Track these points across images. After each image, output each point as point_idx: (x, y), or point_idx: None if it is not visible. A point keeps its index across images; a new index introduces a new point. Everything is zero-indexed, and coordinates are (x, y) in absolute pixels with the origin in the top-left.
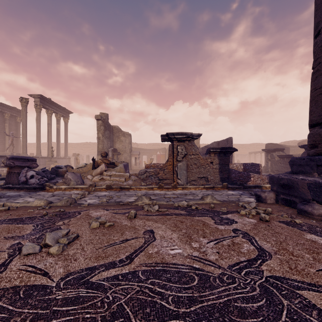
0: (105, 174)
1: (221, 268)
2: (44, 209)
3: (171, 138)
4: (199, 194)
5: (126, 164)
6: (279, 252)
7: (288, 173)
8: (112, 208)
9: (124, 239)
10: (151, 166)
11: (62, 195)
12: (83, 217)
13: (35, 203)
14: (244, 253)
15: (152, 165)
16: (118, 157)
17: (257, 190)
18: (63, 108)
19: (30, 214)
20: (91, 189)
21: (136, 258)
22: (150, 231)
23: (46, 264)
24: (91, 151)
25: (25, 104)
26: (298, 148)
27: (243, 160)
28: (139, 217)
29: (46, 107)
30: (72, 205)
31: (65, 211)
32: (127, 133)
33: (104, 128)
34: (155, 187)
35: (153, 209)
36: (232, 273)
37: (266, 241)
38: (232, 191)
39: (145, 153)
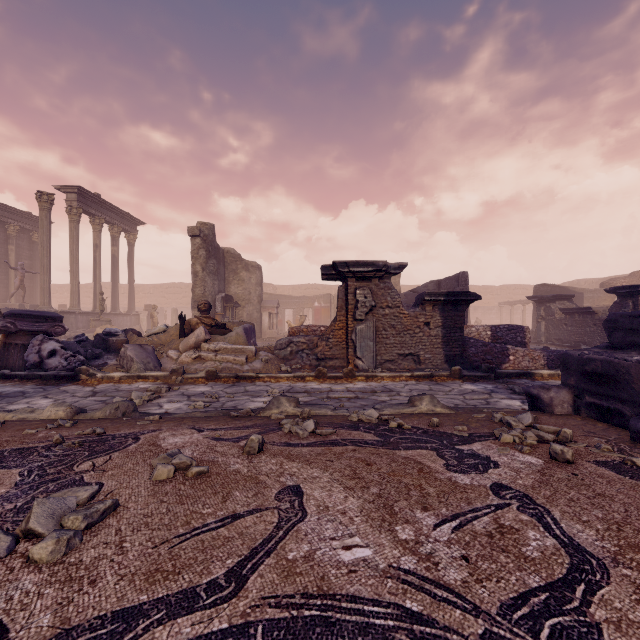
0: (206, 347)
1: (482, 616)
2: (61, 428)
3: (343, 273)
4: (402, 392)
5: (250, 326)
6: (625, 557)
7: (601, 348)
8: (213, 426)
9: (228, 515)
10: (300, 331)
11: (113, 394)
12: (143, 449)
13: (46, 412)
14: (533, 560)
15: (303, 329)
16: (236, 312)
17: (525, 382)
18: (125, 215)
19: (25, 441)
20: (175, 379)
21: (252, 576)
22: (293, 489)
23: (11, 596)
24: (183, 300)
25: (47, 205)
26: (600, 293)
27: (488, 318)
28: (269, 449)
29: (90, 212)
30: (127, 416)
31: (106, 434)
32: (253, 263)
33: (206, 253)
34: (310, 376)
35: (303, 428)
36: (514, 634)
37: (582, 521)
38: (472, 385)
39: (290, 305)
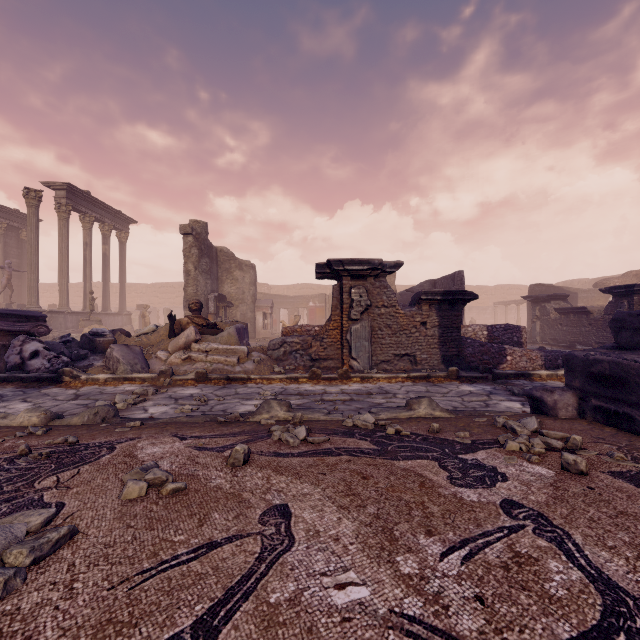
0: (196, 348)
1: None
2: (31, 436)
3: (338, 271)
4: (399, 394)
5: (243, 326)
6: None
7: (607, 349)
8: (197, 433)
9: (203, 543)
10: (294, 331)
11: (96, 397)
12: (117, 460)
13: (19, 418)
14: (560, 601)
15: (296, 328)
16: (229, 312)
17: (523, 383)
18: (116, 213)
19: None
20: (163, 381)
21: (224, 629)
22: (279, 509)
23: None
24: (176, 300)
25: (35, 202)
26: (594, 293)
27: (482, 318)
28: (256, 460)
29: (80, 209)
30: (107, 422)
31: (79, 443)
32: (247, 262)
33: (198, 251)
34: (303, 378)
35: (294, 436)
36: None
37: (608, 546)
38: (470, 386)
39: (285, 305)
